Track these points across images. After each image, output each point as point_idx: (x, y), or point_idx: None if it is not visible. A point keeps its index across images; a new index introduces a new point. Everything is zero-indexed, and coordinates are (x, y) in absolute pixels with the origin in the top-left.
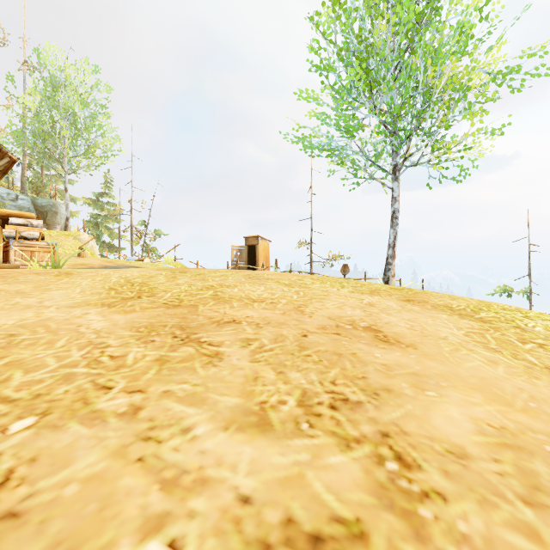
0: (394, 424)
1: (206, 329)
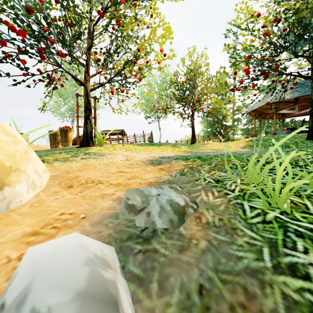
0: (41, 149)
1: None
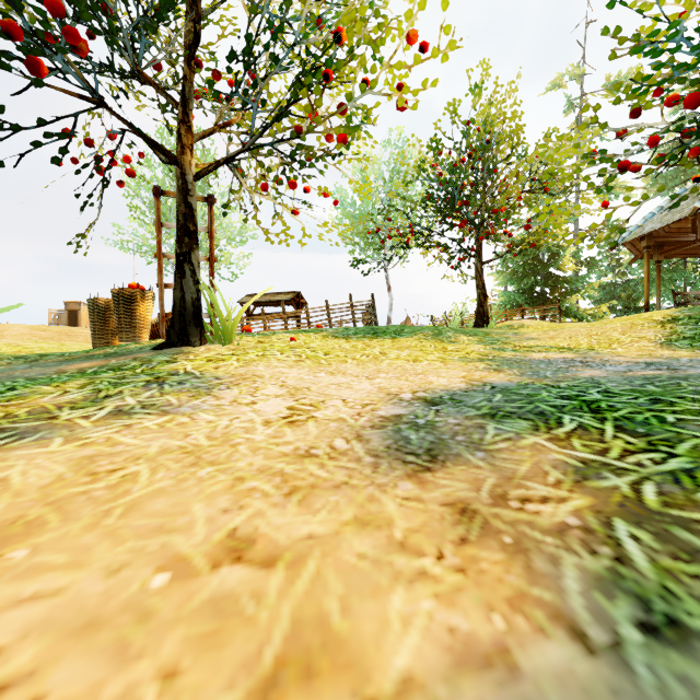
0: None
1: (74, 335)
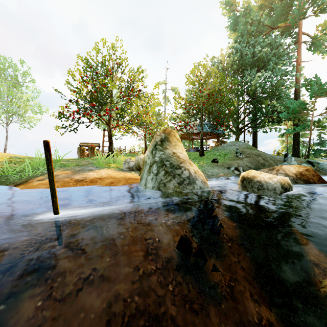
0: None
1: None
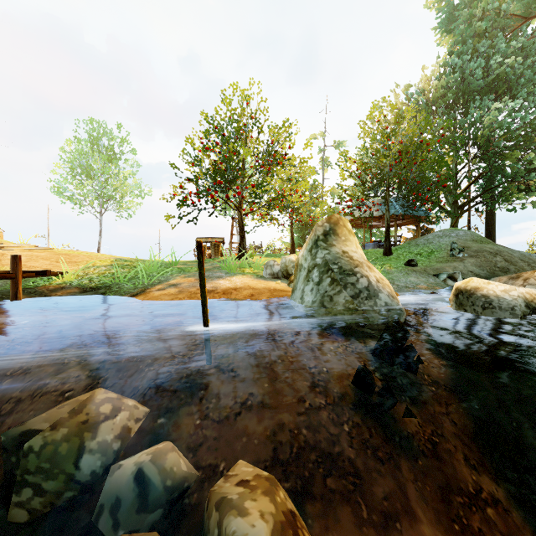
0: None
1: None
